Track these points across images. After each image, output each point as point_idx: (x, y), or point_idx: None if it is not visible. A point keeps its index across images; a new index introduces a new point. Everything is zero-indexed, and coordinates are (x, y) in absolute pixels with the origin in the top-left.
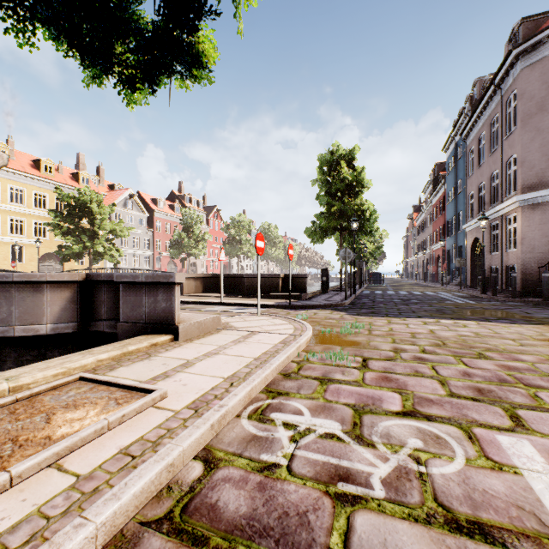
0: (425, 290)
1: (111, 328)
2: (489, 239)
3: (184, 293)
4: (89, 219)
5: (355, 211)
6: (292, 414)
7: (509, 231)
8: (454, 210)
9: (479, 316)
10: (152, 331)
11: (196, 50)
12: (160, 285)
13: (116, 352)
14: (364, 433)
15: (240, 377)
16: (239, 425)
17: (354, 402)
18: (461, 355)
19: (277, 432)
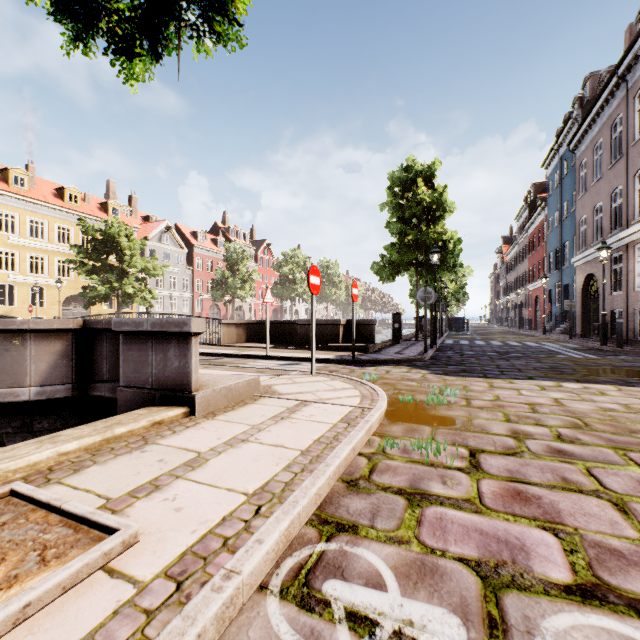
0: (522, 339)
1: (115, 392)
2: (609, 275)
3: (223, 343)
4: (117, 255)
5: (435, 241)
6: (365, 586)
7: (639, 264)
8: (557, 240)
9: (614, 378)
10: (160, 401)
11: None
12: (172, 335)
13: (93, 438)
14: None
15: (274, 494)
16: (261, 618)
17: (477, 555)
18: (623, 447)
19: None
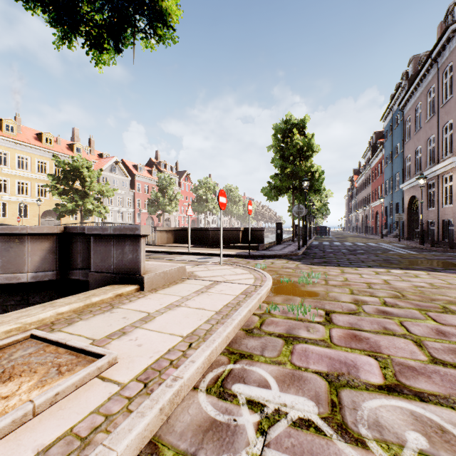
0: (366, 241)
1: (86, 276)
2: (425, 197)
3: (157, 244)
4: (81, 181)
5: (306, 172)
6: (258, 387)
7: (445, 189)
8: (391, 172)
9: (426, 267)
10: (119, 281)
11: (159, 7)
12: (127, 237)
13: (78, 304)
14: (348, 420)
15: (200, 336)
16: (196, 403)
17: (326, 370)
18: (425, 309)
19: (240, 416)
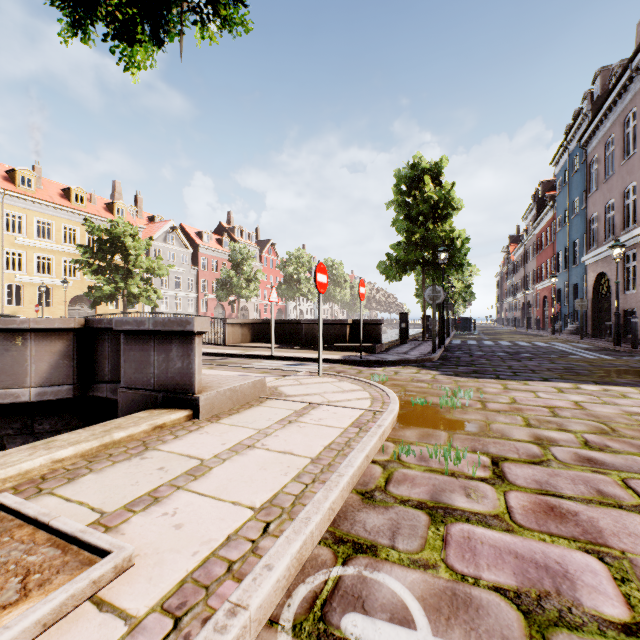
0: (532, 340)
1: (117, 393)
2: (621, 274)
3: (227, 343)
4: (123, 255)
5: (442, 239)
6: (390, 622)
7: None
8: (567, 239)
9: (634, 380)
10: (162, 403)
11: None
12: (174, 335)
13: (90, 443)
14: None
15: (284, 508)
16: None
17: (515, 584)
18: None
19: None
